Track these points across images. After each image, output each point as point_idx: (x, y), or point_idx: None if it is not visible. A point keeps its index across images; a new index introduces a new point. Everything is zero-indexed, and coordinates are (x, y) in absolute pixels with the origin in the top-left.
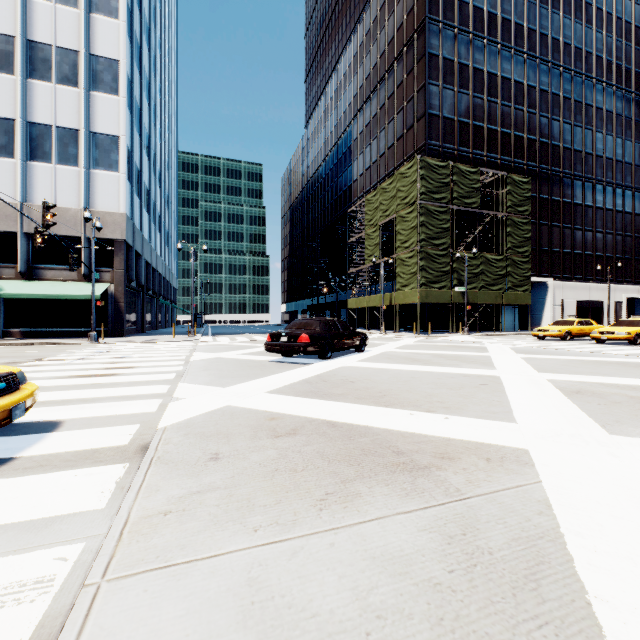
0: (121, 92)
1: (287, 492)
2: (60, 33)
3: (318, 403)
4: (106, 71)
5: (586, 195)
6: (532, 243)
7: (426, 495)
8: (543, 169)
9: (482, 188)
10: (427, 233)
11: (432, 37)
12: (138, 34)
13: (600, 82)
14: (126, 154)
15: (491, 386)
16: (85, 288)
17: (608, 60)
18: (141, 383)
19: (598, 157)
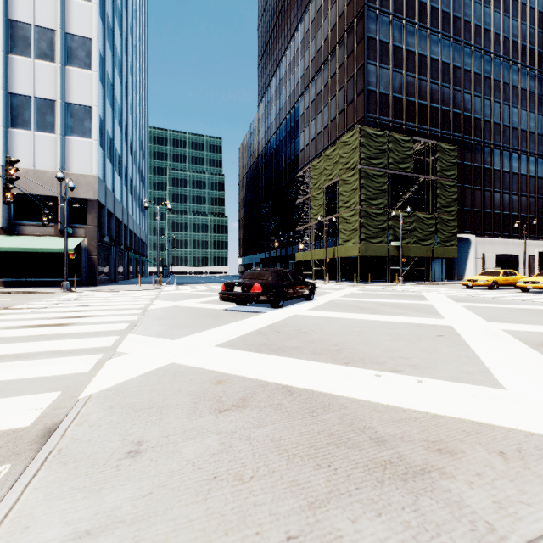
0: (94, 67)
1: (226, 533)
2: (38, 13)
3: (271, 360)
4: (80, 48)
5: (504, 162)
6: (457, 204)
7: (446, 542)
8: (466, 139)
9: (414, 155)
10: (366, 194)
11: (370, 22)
12: (110, 18)
13: (516, 64)
14: (98, 123)
15: (449, 338)
16: (61, 242)
17: (523, 44)
18: (90, 334)
19: (514, 129)
